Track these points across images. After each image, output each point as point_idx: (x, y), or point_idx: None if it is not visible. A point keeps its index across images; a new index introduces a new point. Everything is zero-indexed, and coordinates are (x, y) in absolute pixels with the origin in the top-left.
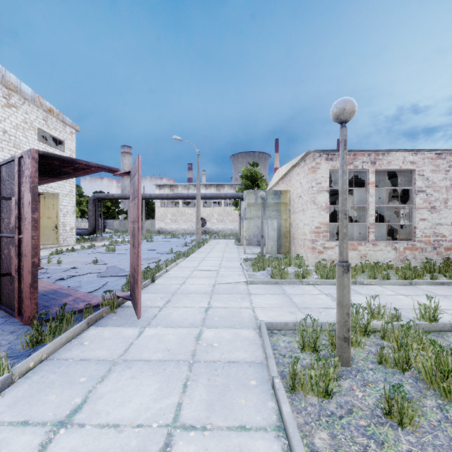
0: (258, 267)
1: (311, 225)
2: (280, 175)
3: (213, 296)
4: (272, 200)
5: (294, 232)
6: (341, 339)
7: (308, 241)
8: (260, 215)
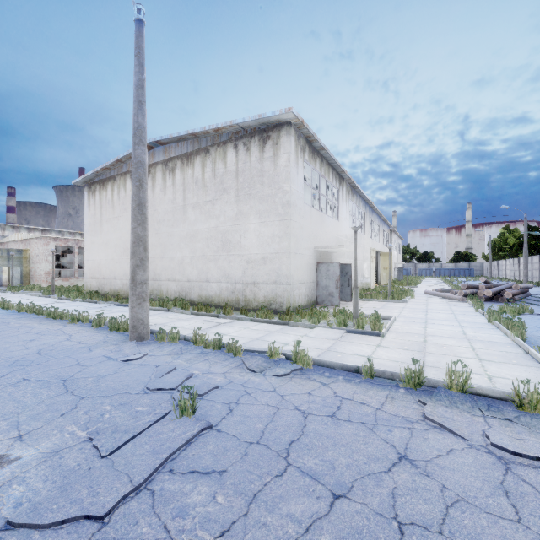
0: (16, 290)
1: (45, 270)
2: (20, 238)
3: (5, 295)
4: (16, 255)
5: (34, 274)
6: (53, 291)
7: (44, 278)
8: (5, 264)
